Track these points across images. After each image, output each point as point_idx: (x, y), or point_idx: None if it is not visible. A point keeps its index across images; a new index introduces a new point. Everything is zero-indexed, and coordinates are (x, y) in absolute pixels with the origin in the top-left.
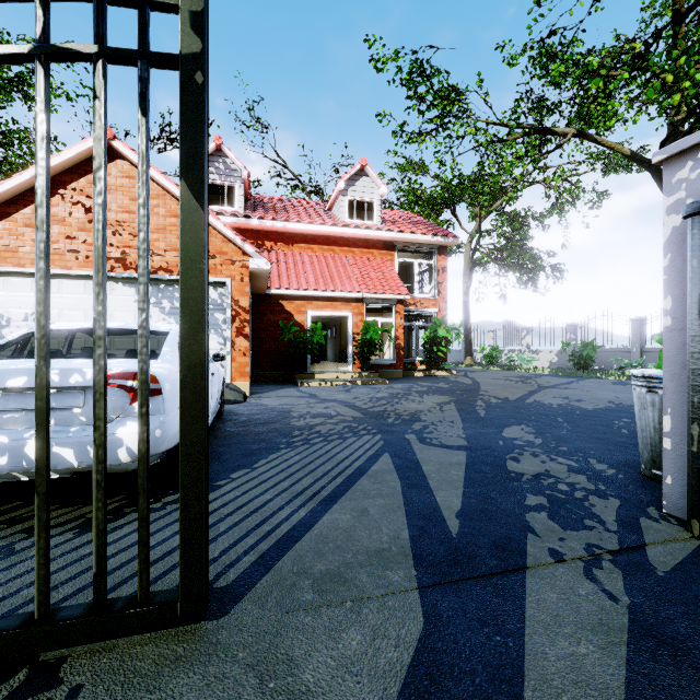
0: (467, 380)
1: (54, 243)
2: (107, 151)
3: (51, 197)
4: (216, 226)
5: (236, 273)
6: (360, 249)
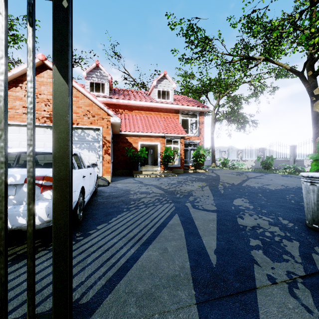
0: (213, 174)
1: (17, 109)
2: (42, 66)
3: (15, 87)
4: (94, 102)
5: (104, 124)
6: (163, 113)
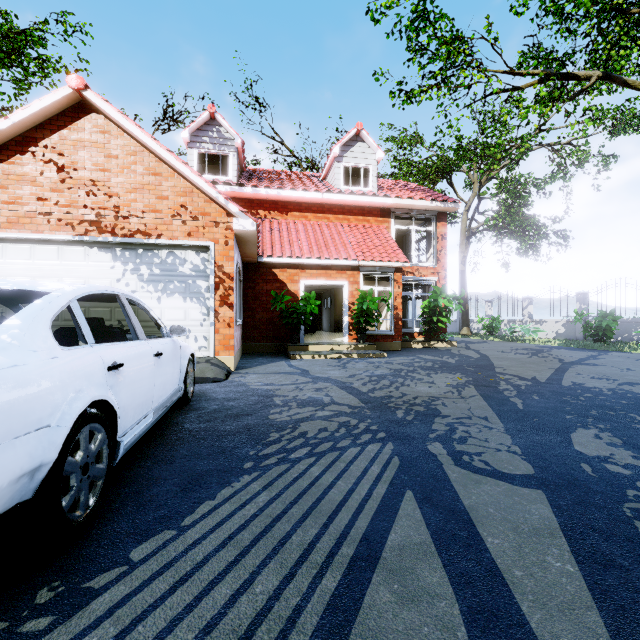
0: (472, 352)
1: (24, 205)
2: (81, 104)
3: (22, 155)
4: (197, 184)
5: (220, 236)
6: (355, 217)
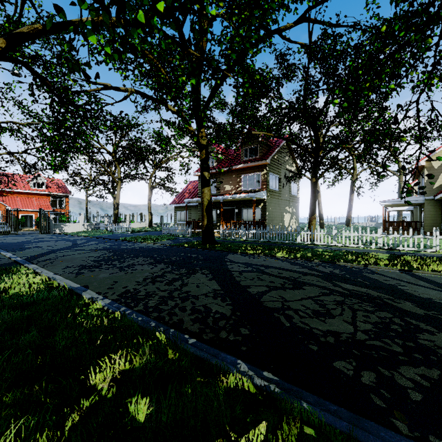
0: None
1: None
2: None
3: None
4: None
5: (3, 209)
6: (38, 196)
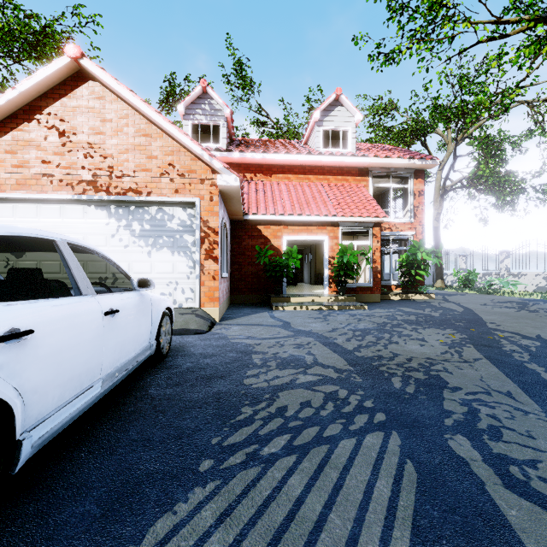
0: (453, 305)
1: (31, 168)
2: (79, 73)
3: (29, 123)
4: (183, 143)
5: (205, 193)
6: (335, 177)
